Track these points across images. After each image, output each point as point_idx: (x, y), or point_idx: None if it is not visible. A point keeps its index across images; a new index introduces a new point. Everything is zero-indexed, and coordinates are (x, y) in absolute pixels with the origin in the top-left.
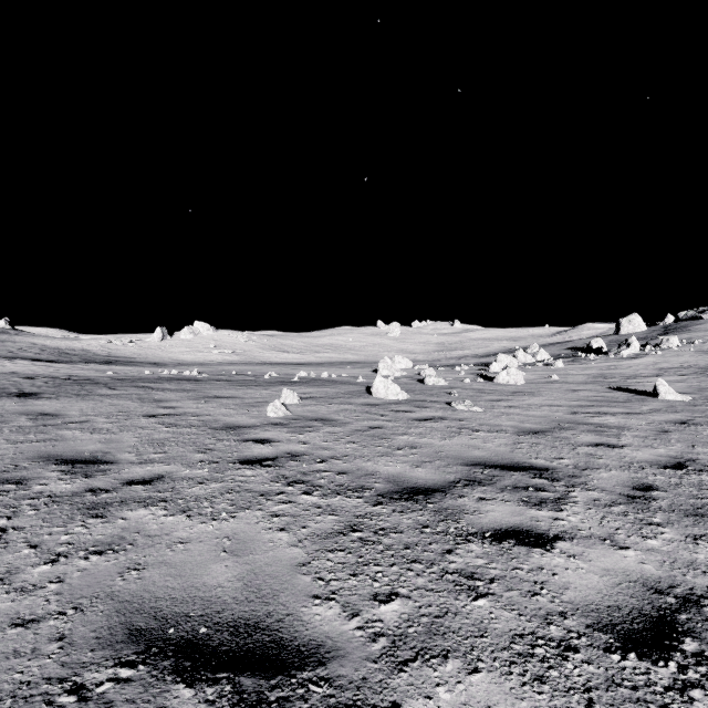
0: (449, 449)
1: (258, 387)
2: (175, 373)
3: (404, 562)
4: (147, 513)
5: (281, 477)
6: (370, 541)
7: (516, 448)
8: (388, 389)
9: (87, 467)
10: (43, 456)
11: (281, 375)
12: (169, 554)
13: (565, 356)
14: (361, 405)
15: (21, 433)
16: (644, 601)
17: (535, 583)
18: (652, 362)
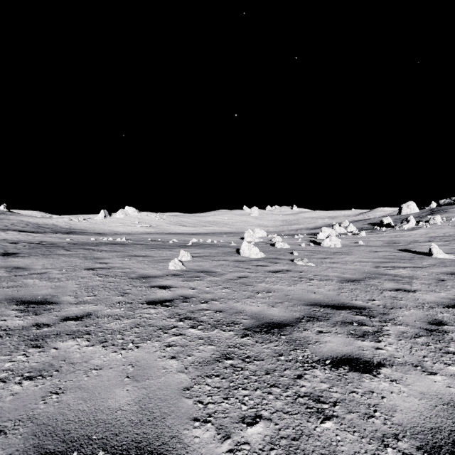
0: (294, 293)
1: (164, 249)
2: (111, 239)
3: (265, 386)
4: (74, 344)
5: (175, 314)
6: (239, 367)
7: (340, 292)
8: (251, 251)
9: (38, 307)
10: (9, 298)
11: (180, 241)
12: (85, 380)
13: (366, 229)
14: (232, 261)
15: None
16: None
17: (369, 406)
18: (424, 232)
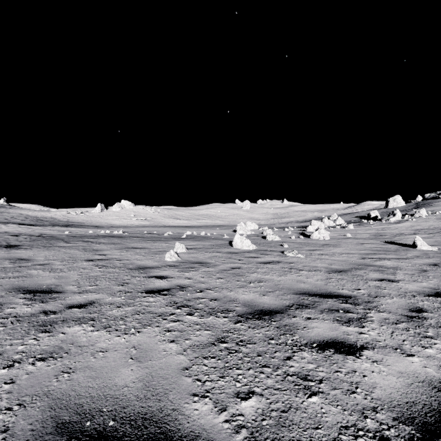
0: (284, 283)
1: (160, 241)
2: (108, 232)
3: (257, 366)
4: (80, 329)
5: (173, 302)
6: (233, 350)
7: (328, 282)
8: (243, 243)
9: (44, 295)
10: (15, 288)
11: (175, 234)
12: (92, 360)
13: (354, 222)
14: (226, 253)
15: (4, 272)
16: (431, 398)
17: (352, 383)
18: (409, 225)
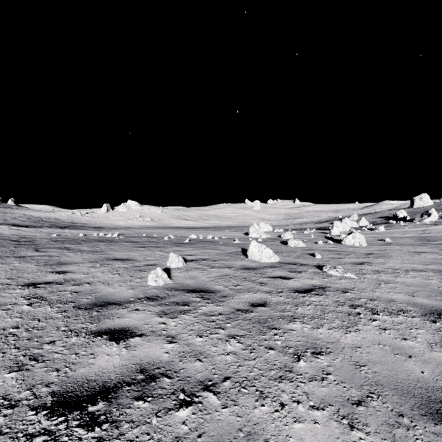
0: (370, 358)
1: (155, 248)
2: (101, 235)
3: None
4: None
5: None
6: None
7: None
8: (262, 253)
9: None
10: None
11: (177, 237)
12: None
13: (380, 223)
14: (239, 269)
15: None
16: None
17: None
18: None
